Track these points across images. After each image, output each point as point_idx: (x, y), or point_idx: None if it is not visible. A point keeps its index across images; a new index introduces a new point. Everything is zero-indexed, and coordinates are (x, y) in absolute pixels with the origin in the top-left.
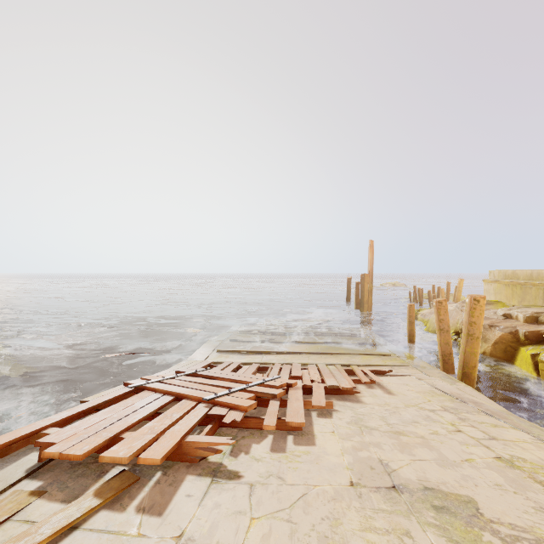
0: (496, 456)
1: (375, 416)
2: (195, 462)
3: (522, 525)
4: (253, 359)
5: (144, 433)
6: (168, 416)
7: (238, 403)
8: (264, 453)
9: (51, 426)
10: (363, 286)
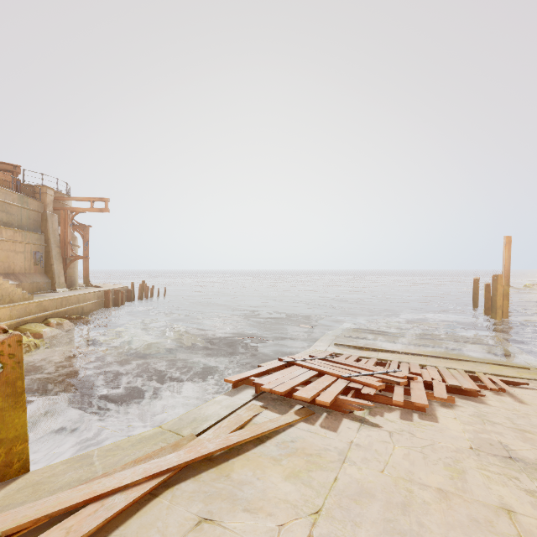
0: None
1: (500, 415)
2: (346, 413)
3: None
4: (369, 355)
5: (311, 389)
6: (320, 382)
7: (369, 382)
8: (395, 419)
9: (252, 376)
10: (495, 288)
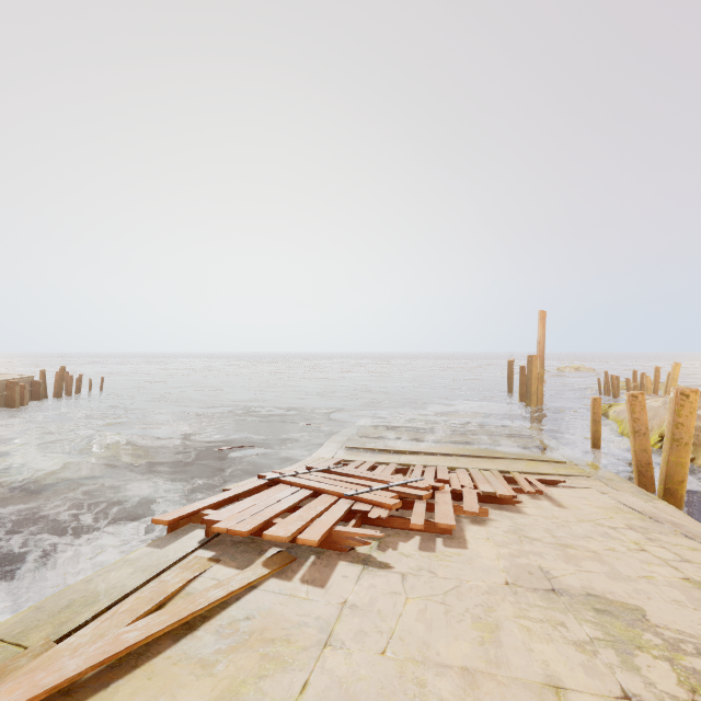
0: (684, 577)
1: (538, 527)
2: (344, 551)
3: (691, 633)
4: (389, 460)
5: (295, 520)
6: (312, 507)
7: (381, 500)
8: (413, 551)
9: (207, 508)
10: (530, 371)
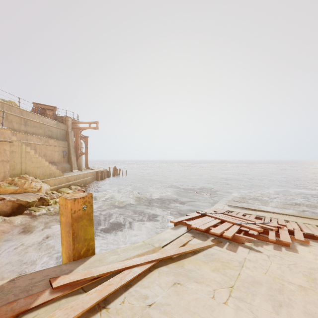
0: None
1: None
2: (240, 243)
3: None
4: (250, 213)
5: (219, 229)
6: (223, 226)
7: (253, 228)
8: (270, 249)
9: (184, 220)
10: None
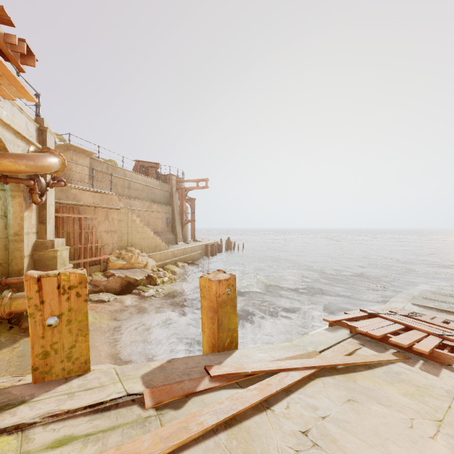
0: None
1: None
2: (443, 365)
3: None
4: None
5: (404, 338)
6: (411, 335)
7: None
8: None
9: (343, 320)
10: None
